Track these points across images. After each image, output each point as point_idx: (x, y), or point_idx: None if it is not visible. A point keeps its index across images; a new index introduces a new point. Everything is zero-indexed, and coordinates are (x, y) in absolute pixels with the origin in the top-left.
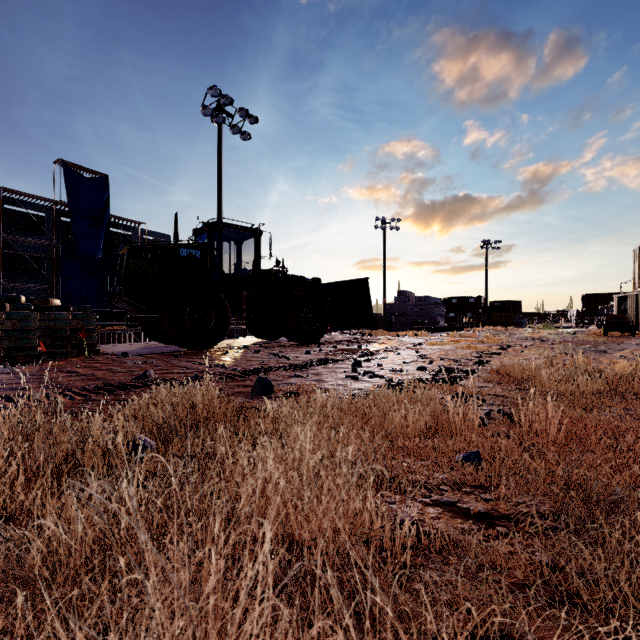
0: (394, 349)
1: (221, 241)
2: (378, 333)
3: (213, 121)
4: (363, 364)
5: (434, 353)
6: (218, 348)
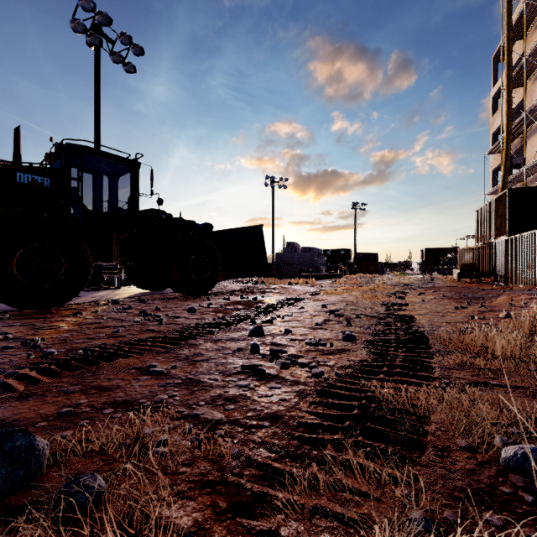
0: (293, 300)
1: (82, 169)
2: (270, 281)
3: (87, 41)
4: (264, 329)
5: (345, 307)
6: (78, 304)
